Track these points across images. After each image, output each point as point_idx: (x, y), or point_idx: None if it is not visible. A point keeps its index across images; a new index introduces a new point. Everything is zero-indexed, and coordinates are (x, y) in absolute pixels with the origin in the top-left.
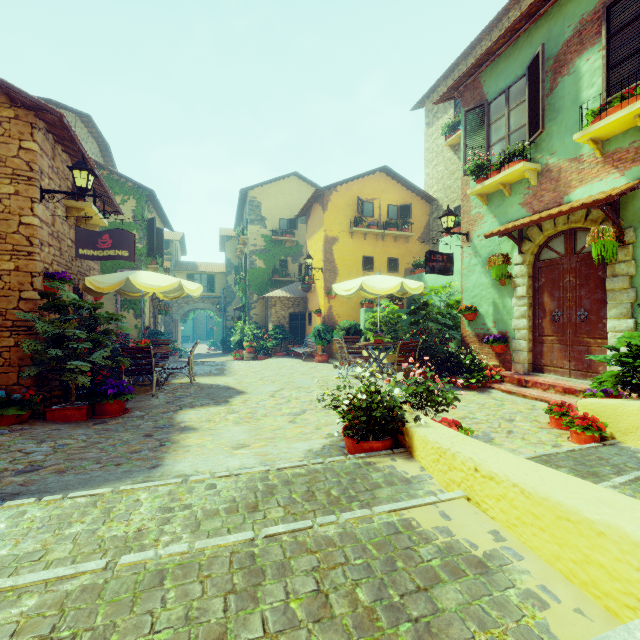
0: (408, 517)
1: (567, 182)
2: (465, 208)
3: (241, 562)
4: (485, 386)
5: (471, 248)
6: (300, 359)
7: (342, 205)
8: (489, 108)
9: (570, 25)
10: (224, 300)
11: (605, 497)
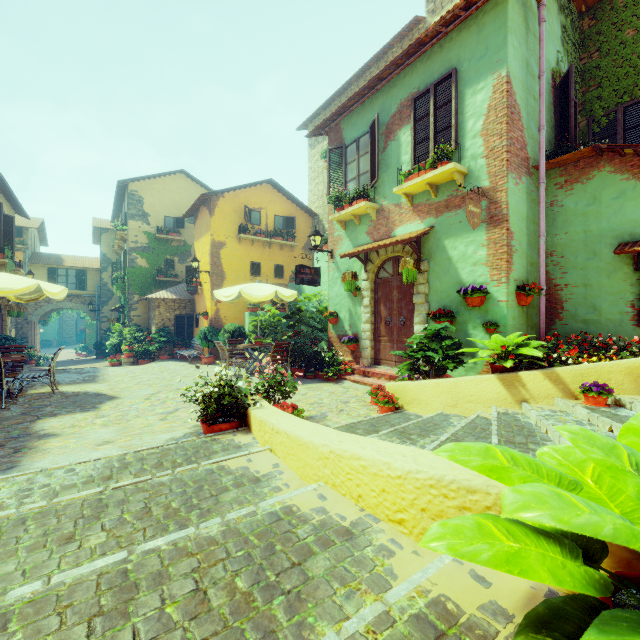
0: (224, 464)
1: (393, 221)
2: (330, 230)
3: (91, 504)
4: (341, 378)
5: (334, 264)
6: (186, 362)
7: (230, 211)
8: (346, 151)
9: (395, 104)
10: (98, 299)
11: (322, 431)
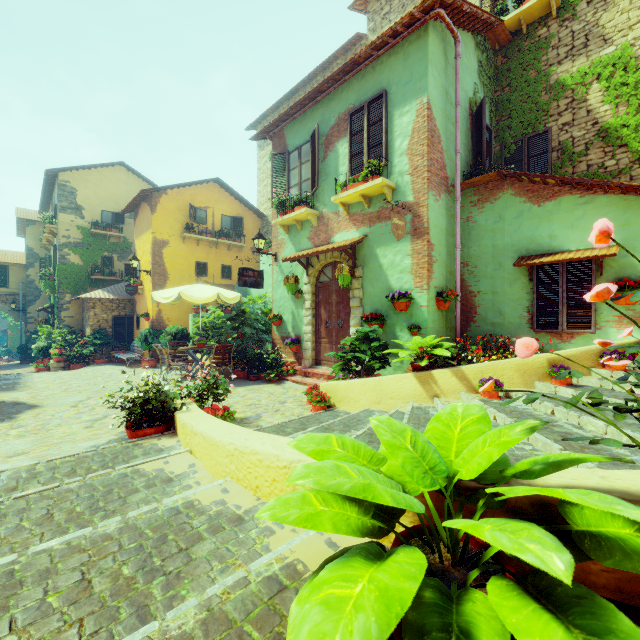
0: (140, 468)
1: (332, 228)
2: (274, 233)
3: None
4: (283, 379)
5: (278, 267)
6: (125, 366)
7: (173, 209)
8: (289, 157)
9: (334, 116)
10: (23, 298)
11: (235, 430)
